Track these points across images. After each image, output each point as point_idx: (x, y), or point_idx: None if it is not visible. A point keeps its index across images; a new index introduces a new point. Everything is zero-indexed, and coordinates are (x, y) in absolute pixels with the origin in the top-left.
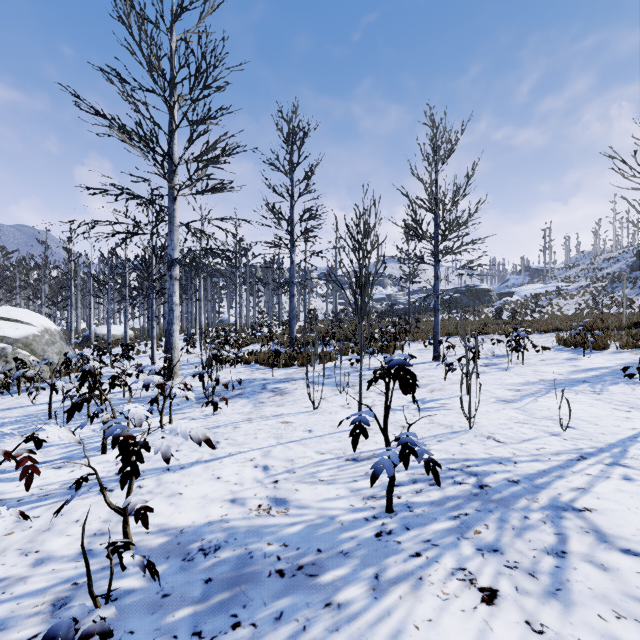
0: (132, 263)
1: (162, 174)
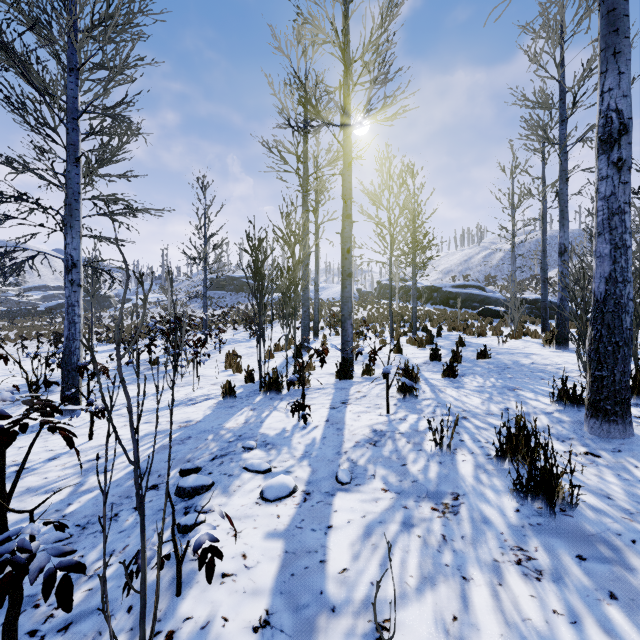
0: None
1: None
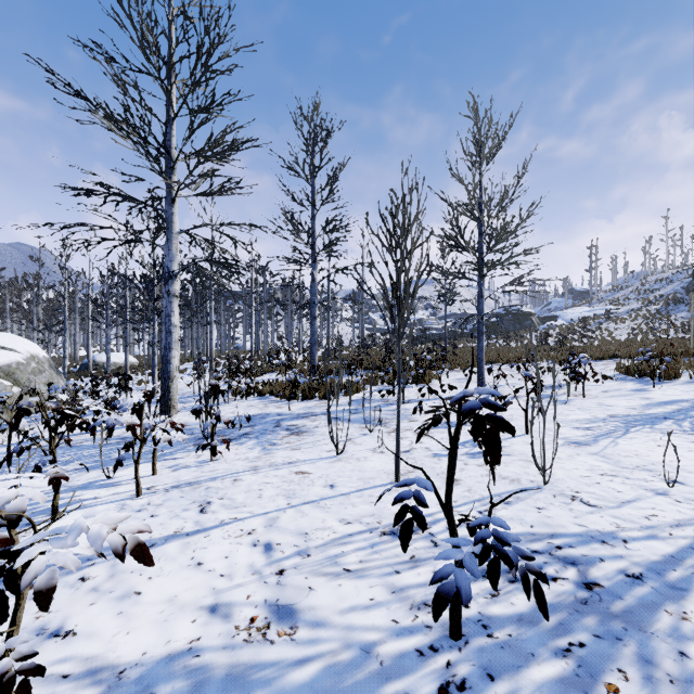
0: (130, 280)
1: (158, 171)
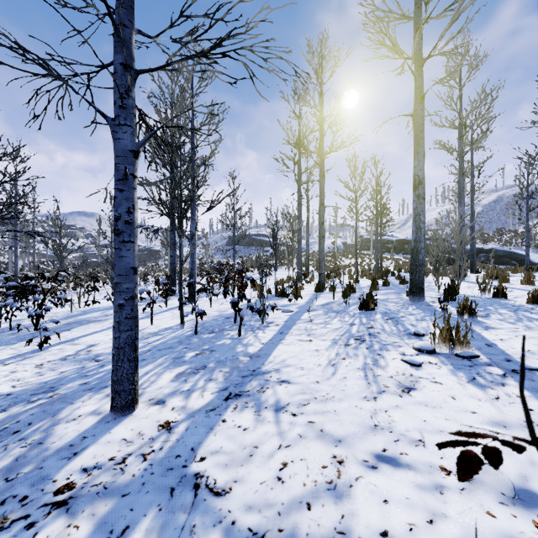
0: None
1: None
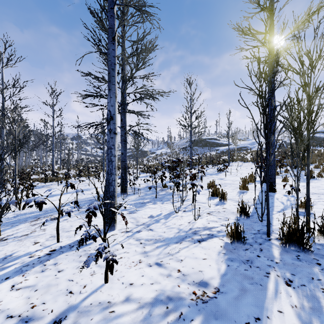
0: None
1: None
